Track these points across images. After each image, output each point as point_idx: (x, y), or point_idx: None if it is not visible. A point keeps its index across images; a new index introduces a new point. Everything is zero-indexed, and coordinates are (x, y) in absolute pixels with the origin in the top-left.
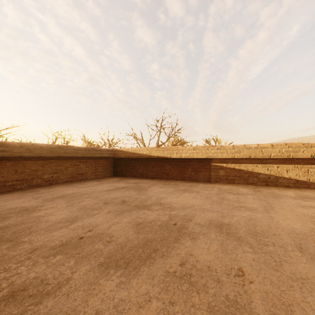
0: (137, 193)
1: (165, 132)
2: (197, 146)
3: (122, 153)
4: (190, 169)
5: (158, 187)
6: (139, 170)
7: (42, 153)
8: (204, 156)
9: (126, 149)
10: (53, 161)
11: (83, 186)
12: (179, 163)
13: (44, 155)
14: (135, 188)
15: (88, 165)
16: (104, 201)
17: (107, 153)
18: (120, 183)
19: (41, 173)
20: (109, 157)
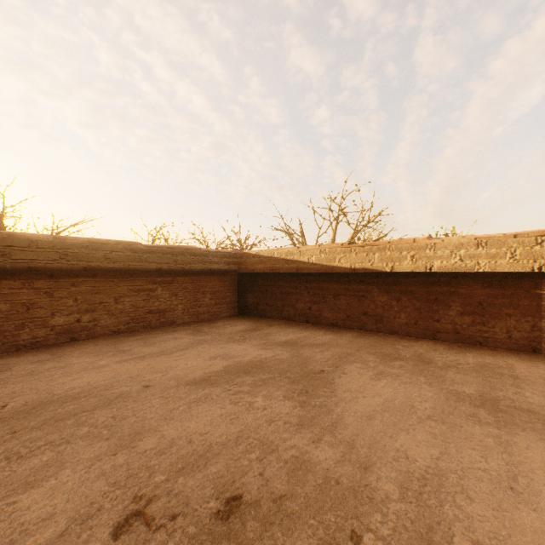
0: (298, 410)
1: (347, 220)
2: (487, 236)
3: (256, 261)
4: (455, 307)
5: (368, 375)
6: (298, 303)
7: (37, 260)
8: (523, 266)
9: (266, 252)
10: (82, 280)
11: (143, 351)
12: (417, 287)
13: (41, 265)
14: (288, 372)
15: (177, 289)
16: (137, 488)
17: (220, 261)
18: (247, 343)
19: (46, 313)
20: (225, 271)
